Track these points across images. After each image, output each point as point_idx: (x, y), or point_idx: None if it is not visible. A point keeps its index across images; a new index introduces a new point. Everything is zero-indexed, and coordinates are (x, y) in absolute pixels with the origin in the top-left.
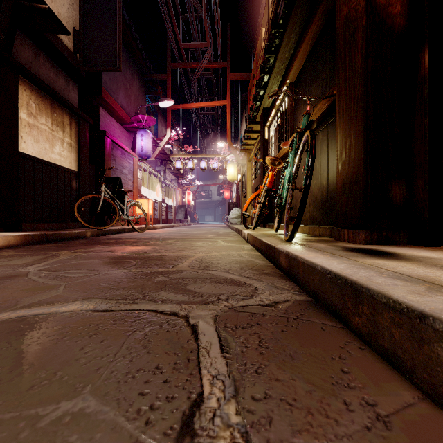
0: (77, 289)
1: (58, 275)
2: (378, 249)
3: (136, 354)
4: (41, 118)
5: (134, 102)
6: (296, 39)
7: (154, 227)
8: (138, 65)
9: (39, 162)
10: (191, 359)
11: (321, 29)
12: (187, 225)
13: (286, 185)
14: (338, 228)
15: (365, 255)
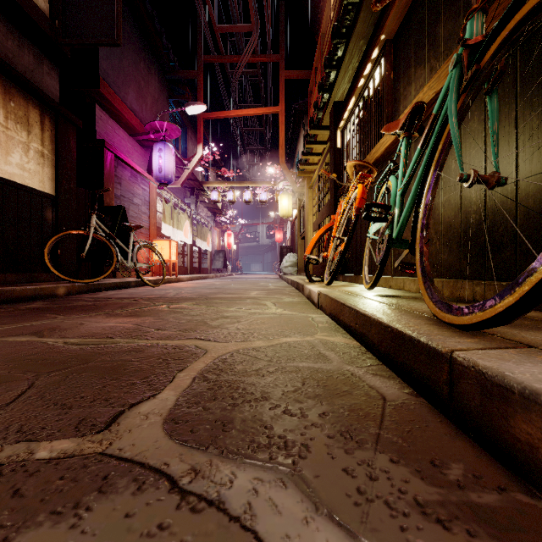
0: None
1: None
2: None
3: None
4: None
5: (152, 106)
6: None
7: (179, 279)
8: (157, 57)
9: None
10: None
11: None
12: (227, 275)
13: (398, 201)
14: None
15: None
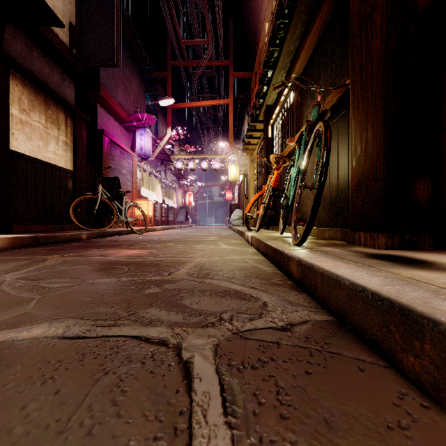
0: (51, 305)
1: (35, 286)
2: (404, 255)
3: (100, 419)
4: (35, 114)
5: (134, 100)
6: (302, 30)
7: (154, 229)
8: (137, 63)
9: (32, 161)
10: (179, 429)
11: (330, 17)
12: (189, 226)
13: (292, 184)
14: (352, 231)
15: (394, 263)
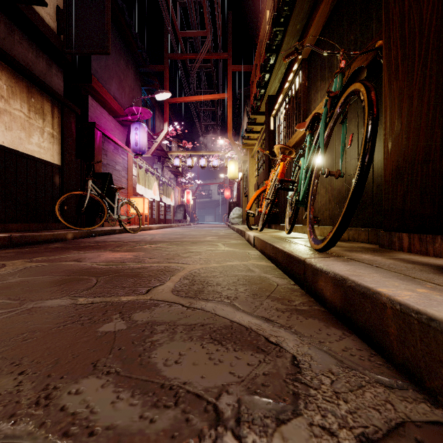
0: None
1: None
2: None
3: None
4: (15, 102)
5: (129, 94)
6: (311, 5)
7: (150, 227)
8: (133, 55)
9: (11, 153)
10: None
11: None
12: (187, 225)
13: (303, 176)
14: (388, 231)
15: None
